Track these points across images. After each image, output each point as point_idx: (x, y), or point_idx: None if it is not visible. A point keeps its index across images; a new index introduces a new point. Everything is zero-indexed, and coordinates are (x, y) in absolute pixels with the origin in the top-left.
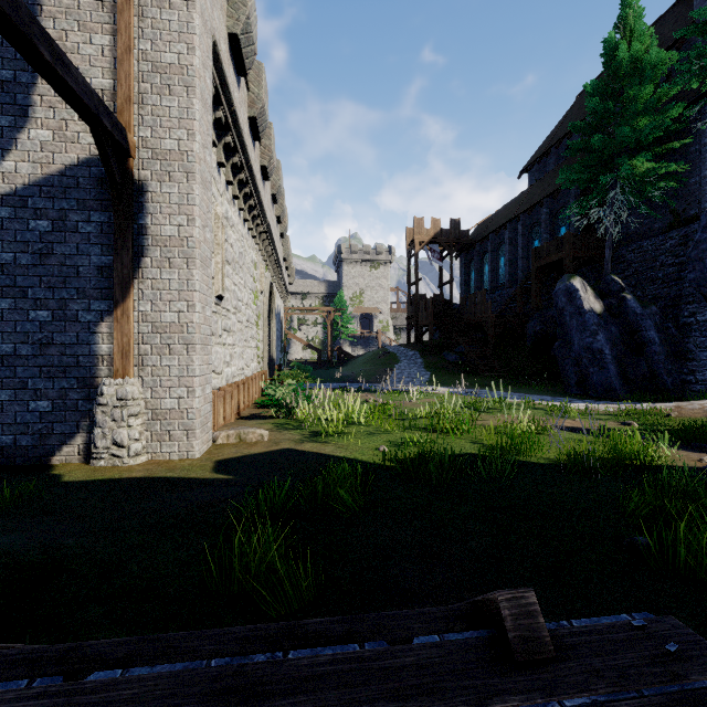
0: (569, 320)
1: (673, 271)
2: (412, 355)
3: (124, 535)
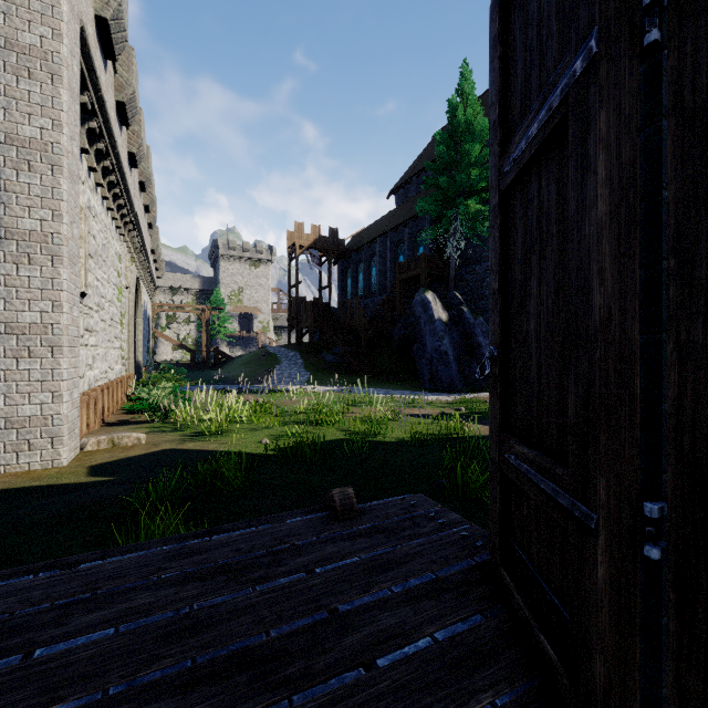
0: (424, 327)
1: None
2: (293, 356)
3: (1, 538)
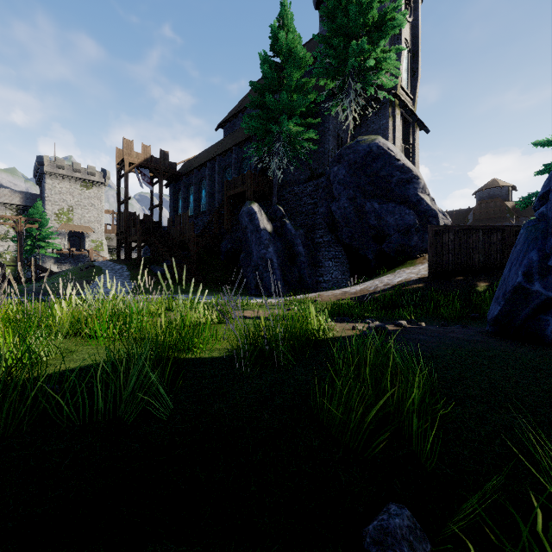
0: (250, 236)
1: (311, 208)
2: (119, 268)
3: None
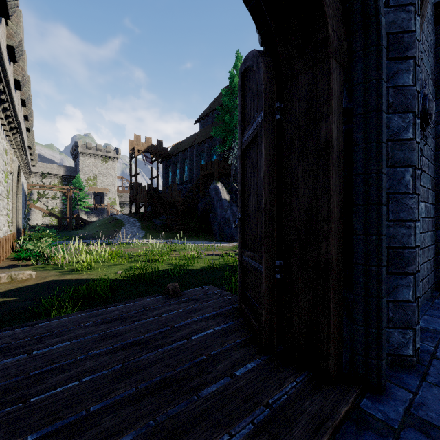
0: (216, 203)
1: None
2: (133, 221)
3: None
